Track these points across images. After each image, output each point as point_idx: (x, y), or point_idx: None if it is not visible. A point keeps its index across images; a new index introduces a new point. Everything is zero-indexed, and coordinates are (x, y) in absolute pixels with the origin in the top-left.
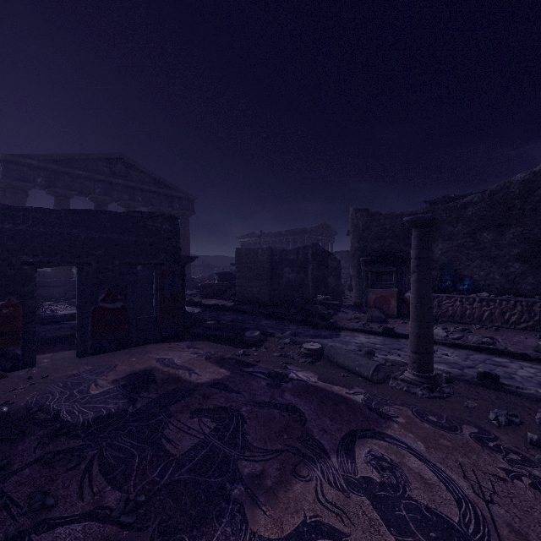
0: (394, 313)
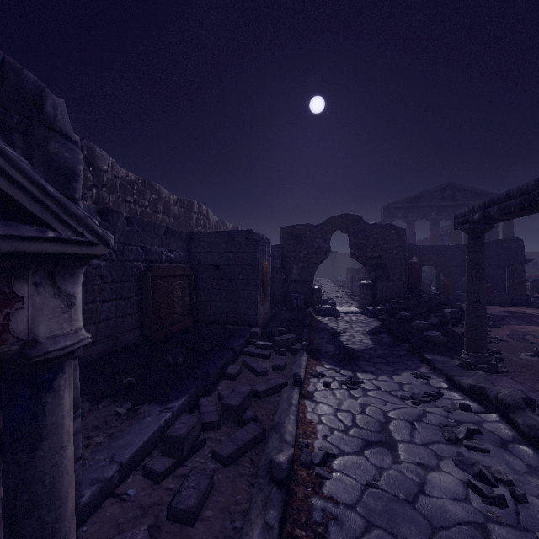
0: None
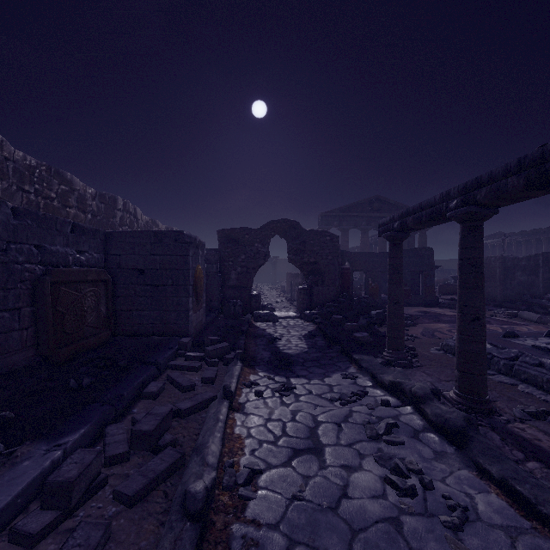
0: None
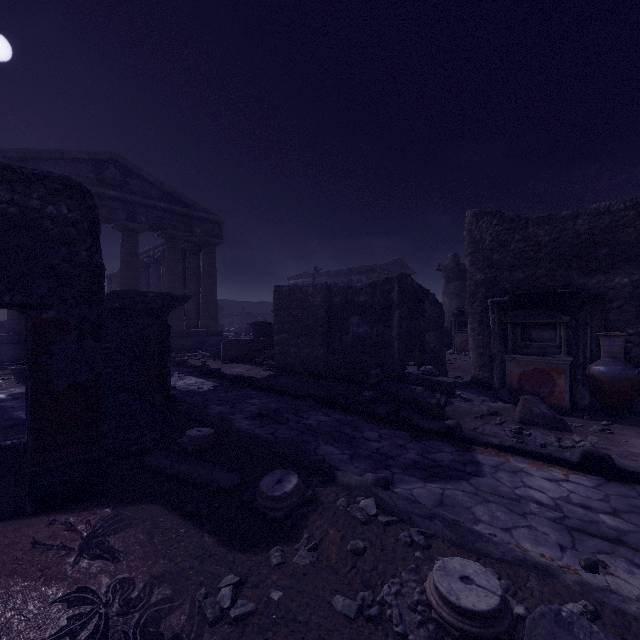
0: (564, 402)
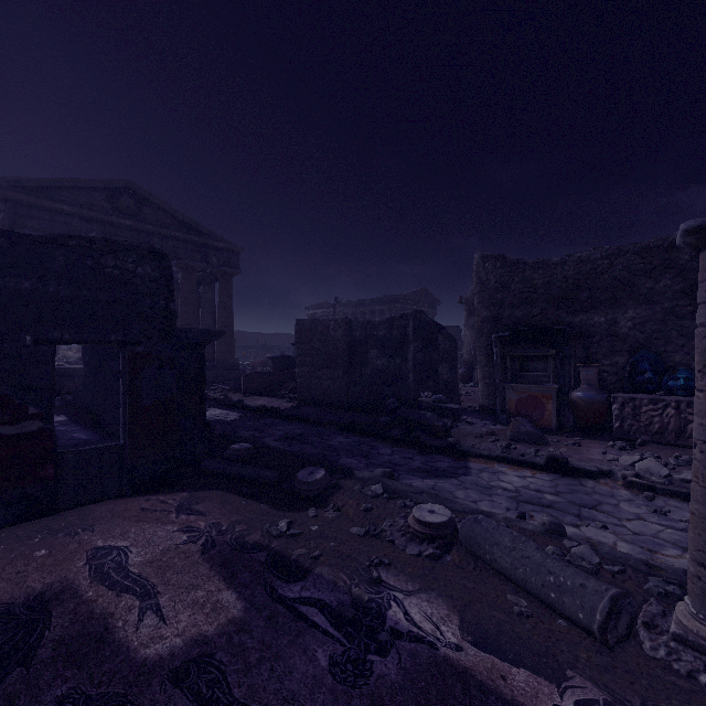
0: (551, 424)
